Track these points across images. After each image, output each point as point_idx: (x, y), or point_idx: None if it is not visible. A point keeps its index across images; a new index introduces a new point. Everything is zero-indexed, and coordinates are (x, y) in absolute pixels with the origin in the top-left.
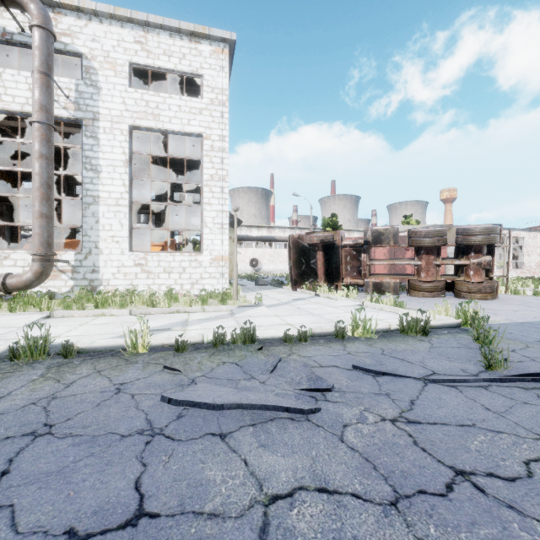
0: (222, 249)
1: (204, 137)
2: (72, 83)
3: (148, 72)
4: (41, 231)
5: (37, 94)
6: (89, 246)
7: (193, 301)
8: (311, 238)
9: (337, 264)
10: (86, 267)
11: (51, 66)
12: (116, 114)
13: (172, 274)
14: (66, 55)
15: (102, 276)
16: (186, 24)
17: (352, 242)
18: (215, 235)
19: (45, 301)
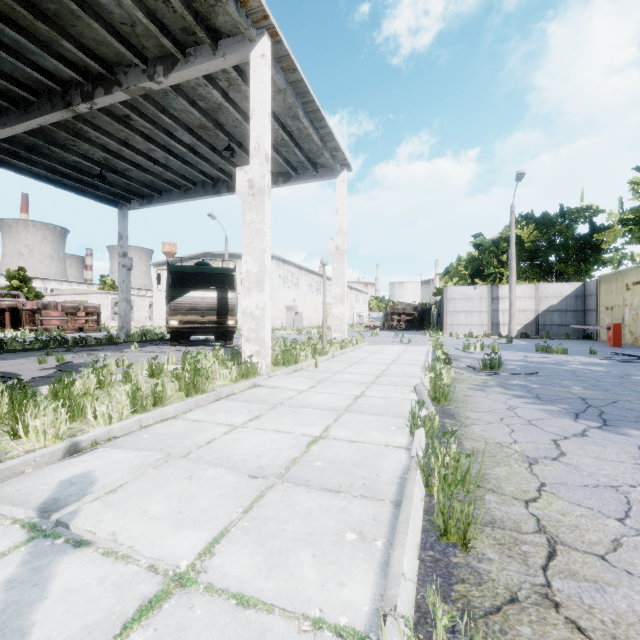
0: None
1: None
2: None
3: None
4: None
5: None
6: None
7: None
8: (2, 305)
9: (21, 319)
10: None
11: None
12: None
13: None
14: None
15: None
16: None
17: (30, 308)
18: None
19: None
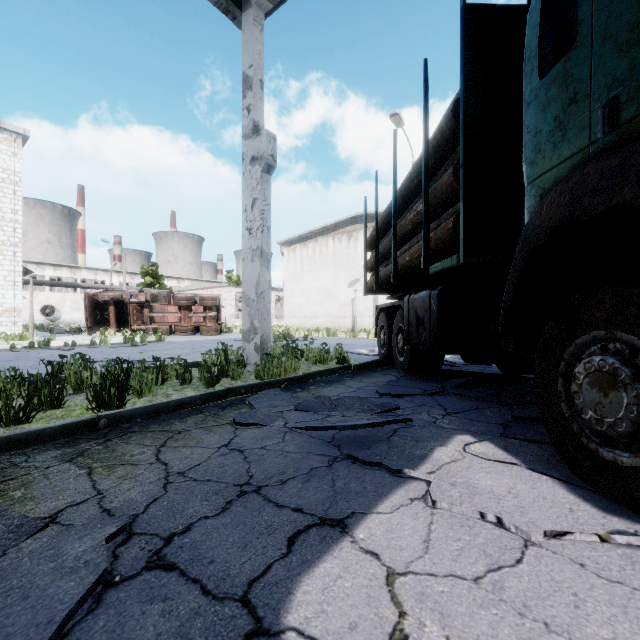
0: (15, 302)
1: None
2: None
3: None
4: None
5: None
6: None
7: None
8: (103, 296)
9: (127, 315)
10: None
11: None
12: None
13: None
14: None
15: None
16: None
17: (137, 300)
18: (7, 291)
19: None
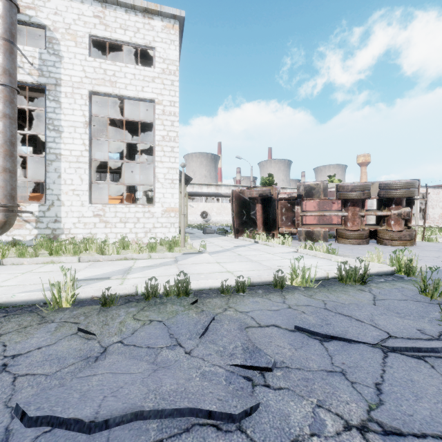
0: (172, 201)
1: (156, 102)
2: (36, 51)
3: (108, 47)
4: (5, 184)
5: (1, 59)
6: (52, 199)
7: (142, 248)
8: (251, 192)
9: (274, 215)
10: (49, 218)
11: (14, 34)
12: (77, 80)
13: (127, 224)
14: (30, 26)
15: (64, 225)
16: (140, 1)
17: (287, 196)
18: (166, 189)
19: (0, 249)
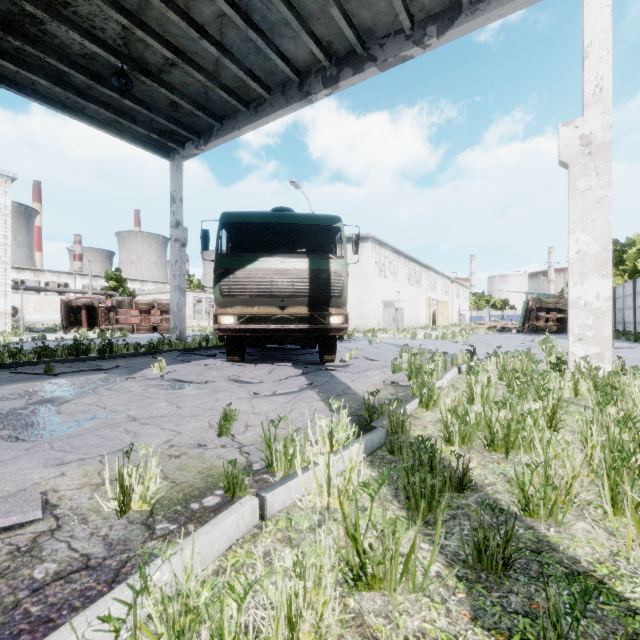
0: (6, 307)
1: None
2: None
3: None
4: None
5: None
6: None
7: None
8: (77, 302)
9: (96, 317)
10: None
11: None
12: None
13: None
14: None
15: None
16: None
17: (105, 305)
18: None
19: None
